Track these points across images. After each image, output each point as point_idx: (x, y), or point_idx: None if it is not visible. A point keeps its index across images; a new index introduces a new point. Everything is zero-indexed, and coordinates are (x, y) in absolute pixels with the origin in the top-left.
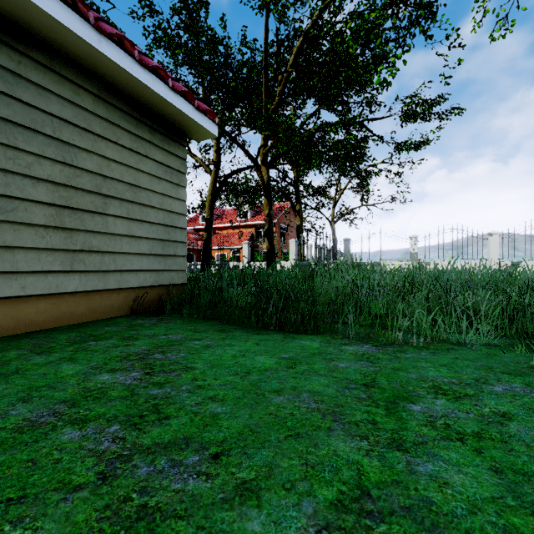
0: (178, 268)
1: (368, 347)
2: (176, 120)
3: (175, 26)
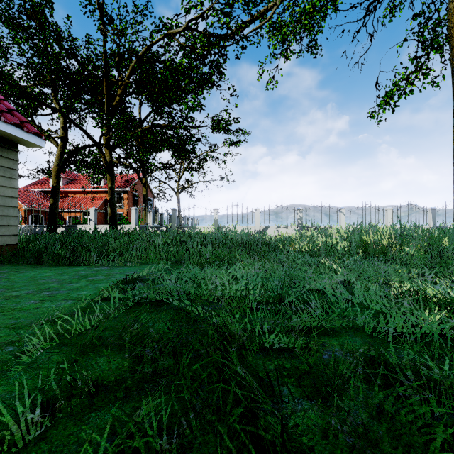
0: (11, 233)
1: (106, 268)
2: (8, 137)
3: (16, 10)
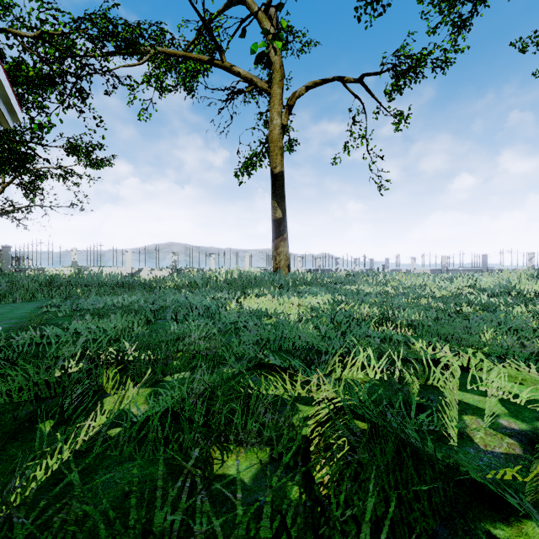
0: None
1: None
2: None
3: None
